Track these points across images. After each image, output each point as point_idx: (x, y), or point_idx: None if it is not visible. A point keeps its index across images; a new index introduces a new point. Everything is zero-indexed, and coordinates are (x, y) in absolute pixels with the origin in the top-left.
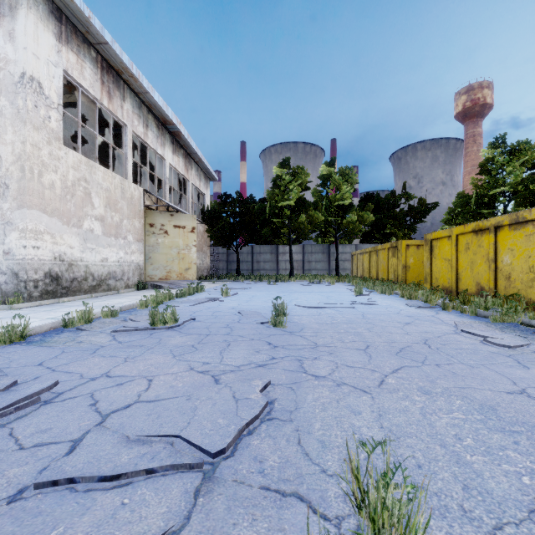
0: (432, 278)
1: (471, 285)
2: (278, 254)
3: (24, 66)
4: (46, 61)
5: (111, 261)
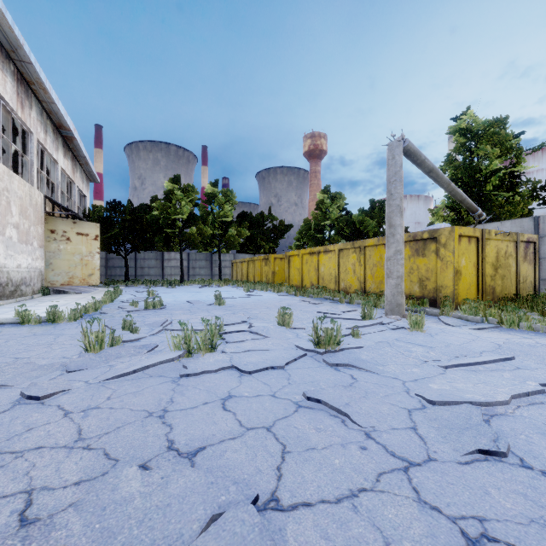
0: (290, 280)
1: (309, 283)
2: (164, 260)
3: None
4: None
5: (23, 267)
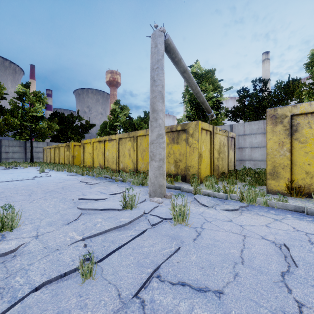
0: (84, 162)
1: (98, 164)
2: None
3: None
4: None
5: None
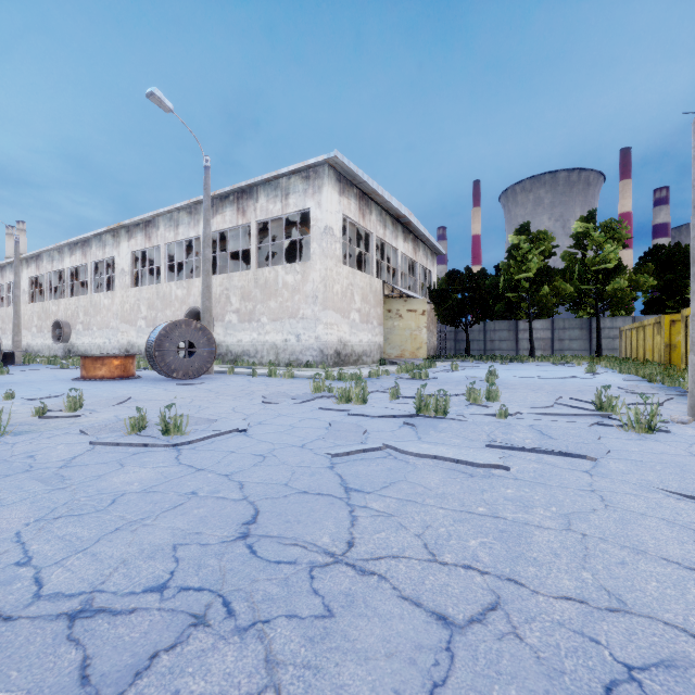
0: (687, 358)
1: None
2: (518, 331)
3: (326, 222)
4: (335, 213)
5: (364, 342)
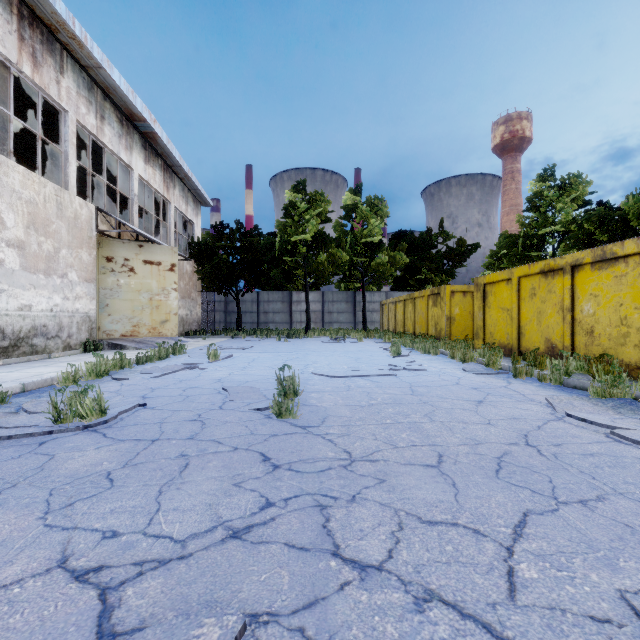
0: (485, 333)
1: (539, 342)
2: (292, 303)
3: None
4: None
5: (38, 309)
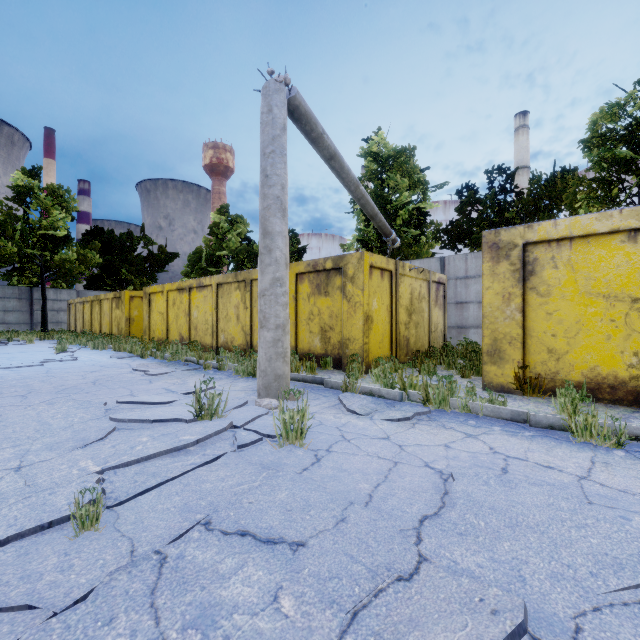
0: (151, 331)
1: (177, 335)
2: None
3: None
4: None
5: None
